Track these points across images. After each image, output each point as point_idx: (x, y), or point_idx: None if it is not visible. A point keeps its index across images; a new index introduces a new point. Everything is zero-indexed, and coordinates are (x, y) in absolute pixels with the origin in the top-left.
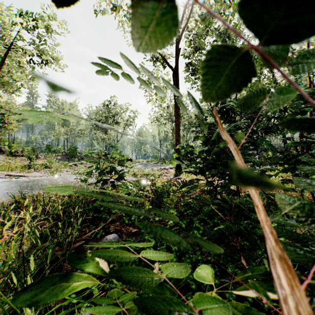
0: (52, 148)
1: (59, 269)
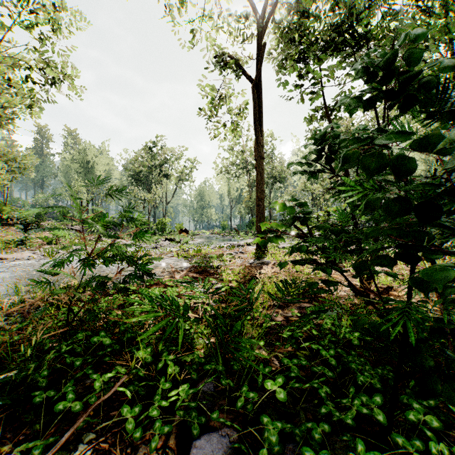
0: (69, 214)
1: None
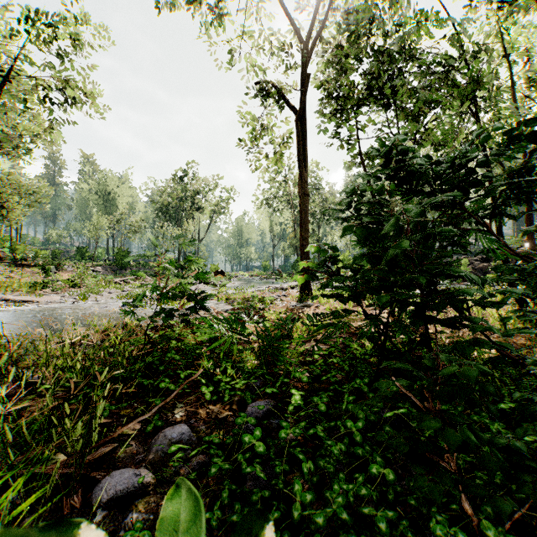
0: (88, 253)
1: (54, 514)
